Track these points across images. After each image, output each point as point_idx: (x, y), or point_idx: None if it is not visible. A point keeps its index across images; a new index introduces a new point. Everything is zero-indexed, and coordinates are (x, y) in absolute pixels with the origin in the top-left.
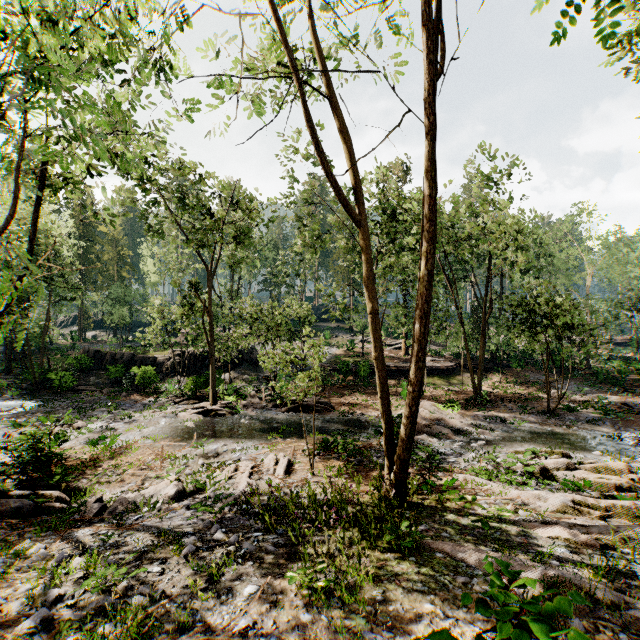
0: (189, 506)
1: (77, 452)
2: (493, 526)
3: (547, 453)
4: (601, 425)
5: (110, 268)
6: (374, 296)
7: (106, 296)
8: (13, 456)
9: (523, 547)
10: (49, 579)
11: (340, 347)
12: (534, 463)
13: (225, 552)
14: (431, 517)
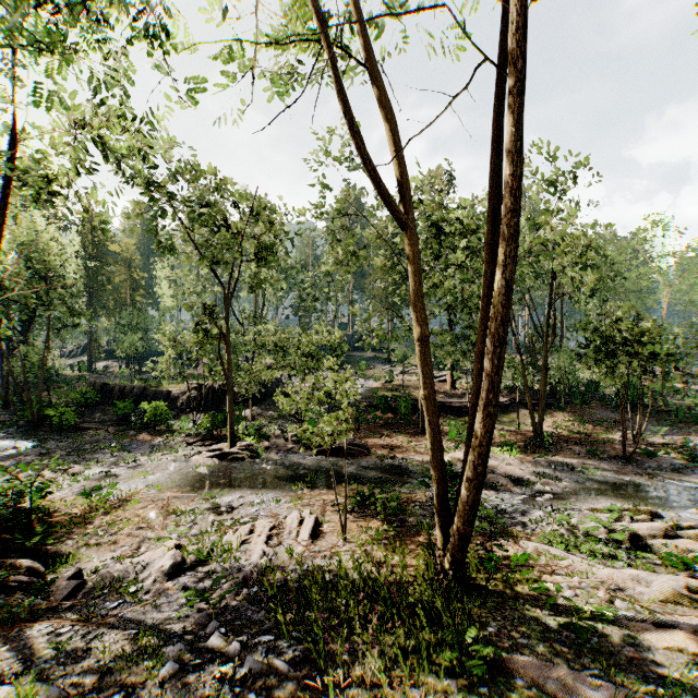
0: (186, 586)
1: (67, 505)
2: (586, 626)
3: (631, 511)
4: (689, 474)
5: (122, 291)
6: (422, 318)
7: (118, 322)
8: None
9: (636, 666)
10: None
11: (377, 379)
12: (621, 528)
13: (218, 675)
14: (500, 610)
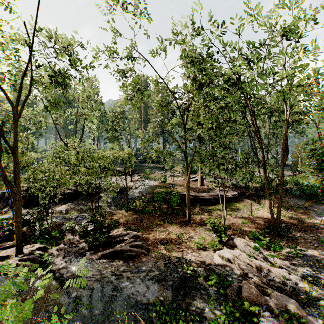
0: None
1: None
2: None
3: None
4: None
5: None
6: None
7: None
8: None
9: None
10: None
11: (156, 180)
12: None
13: None
14: None
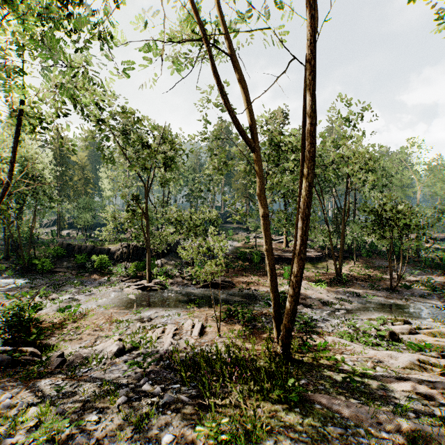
0: (126, 361)
1: (50, 317)
2: (358, 380)
3: (392, 320)
4: (430, 299)
5: (79, 186)
6: (265, 203)
7: (76, 205)
8: (1, 321)
9: (383, 399)
10: (8, 426)
11: (239, 241)
12: (384, 328)
13: (149, 402)
14: (309, 372)
